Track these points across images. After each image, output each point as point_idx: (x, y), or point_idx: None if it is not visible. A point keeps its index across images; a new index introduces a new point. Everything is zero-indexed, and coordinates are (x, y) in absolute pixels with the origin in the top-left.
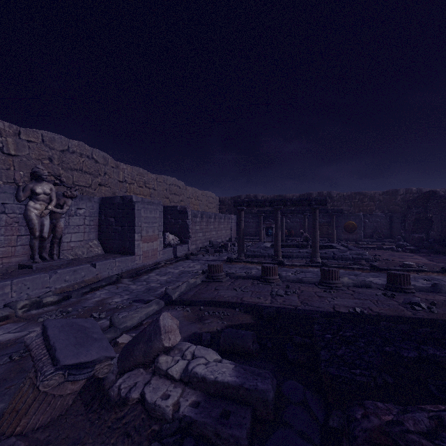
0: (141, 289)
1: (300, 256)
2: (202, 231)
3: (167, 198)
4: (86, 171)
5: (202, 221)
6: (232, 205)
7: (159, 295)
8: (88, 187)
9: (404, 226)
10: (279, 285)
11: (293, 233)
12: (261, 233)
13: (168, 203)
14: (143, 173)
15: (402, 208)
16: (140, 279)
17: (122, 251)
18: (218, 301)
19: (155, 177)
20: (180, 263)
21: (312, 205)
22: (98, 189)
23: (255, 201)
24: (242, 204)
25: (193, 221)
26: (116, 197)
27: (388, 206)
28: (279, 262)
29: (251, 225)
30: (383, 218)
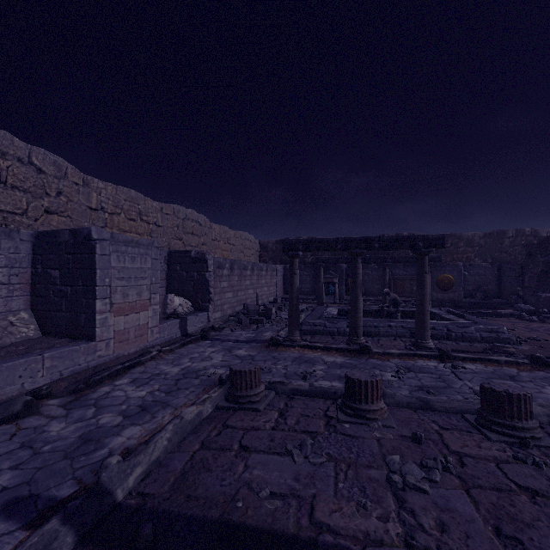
0: (68, 439)
1: (392, 334)
2: (232, 289)
3: (179, 240)
4: (14, 184)
5: (232, 274)
6: (277, 251)
7: (92, 474)
8: (19, 215)
9: (522, 282)
10: (391, 427)
11: (362, 291)
12: (321, 291)
13: (180, 247)
14: (137, 199)
15: (511, 255)
16: (90, 396)
17: (72, 333)
18: (242, 527)
19: (159, 206)
20: (188, 349)
21: (418, 247)
22: (43, 220)
23: (318, 242)
24: (296, 246)
25: (217, 274)
26: (62, 231)
27: (492, 253)
28: (361, 348)
29: (305, 279)
30: (489, 270)
